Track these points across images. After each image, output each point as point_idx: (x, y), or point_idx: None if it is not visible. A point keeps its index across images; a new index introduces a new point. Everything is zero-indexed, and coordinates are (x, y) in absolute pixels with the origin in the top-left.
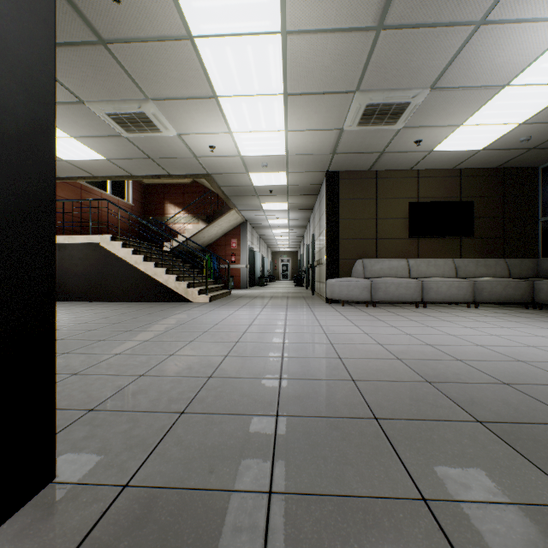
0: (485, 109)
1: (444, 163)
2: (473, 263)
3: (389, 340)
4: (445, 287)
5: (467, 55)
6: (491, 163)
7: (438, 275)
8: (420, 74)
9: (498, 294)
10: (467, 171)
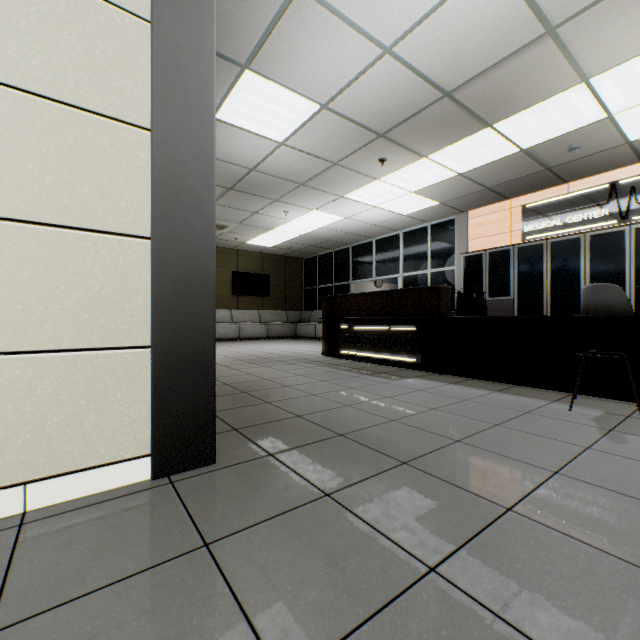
0: (267, 234)
1: (254, 249)
2: (270, 313)
3: (218, 352)
4: (253, 328)
5: (254, 218)
6: (279, 253)
7: (250, 321)
8: (234, 218)
9: (280, 332)
10: (267, 255)
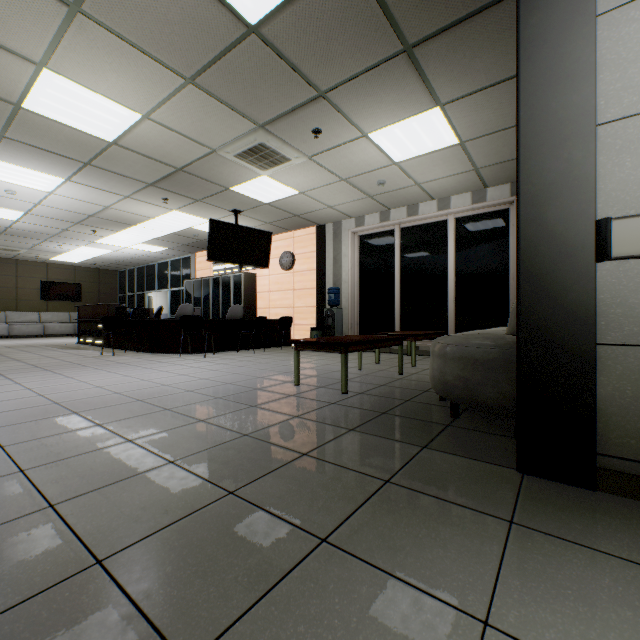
0: (63, 255)
1: (64, 263)
2: None
3: (1, 343)
4: (59, 327)
5: (39, 247)
6: (91, 266)
7: (60, 321)
8: (22, 246)
9: None
10: (80, 268)
